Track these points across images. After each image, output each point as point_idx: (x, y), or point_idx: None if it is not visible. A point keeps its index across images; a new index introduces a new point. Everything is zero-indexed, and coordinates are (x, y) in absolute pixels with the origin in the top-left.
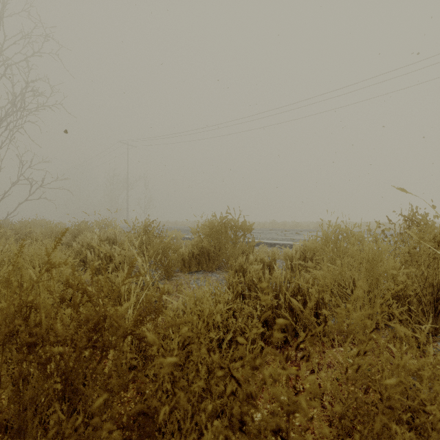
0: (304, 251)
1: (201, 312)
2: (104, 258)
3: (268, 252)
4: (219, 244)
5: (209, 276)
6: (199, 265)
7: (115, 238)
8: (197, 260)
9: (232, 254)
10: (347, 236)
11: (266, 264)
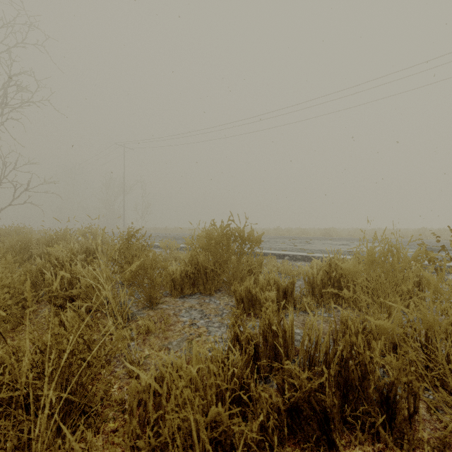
0: (329, 271)
1: (180, 423)
2: (68, 280)
3: (278, 266)
4: (219, 260)
5: (206, 302)
6: (193, 286)
7: (96, 249)
8: (192, 280)
9: (236, 273)
10: (397, 254)
11: (281, 288)
